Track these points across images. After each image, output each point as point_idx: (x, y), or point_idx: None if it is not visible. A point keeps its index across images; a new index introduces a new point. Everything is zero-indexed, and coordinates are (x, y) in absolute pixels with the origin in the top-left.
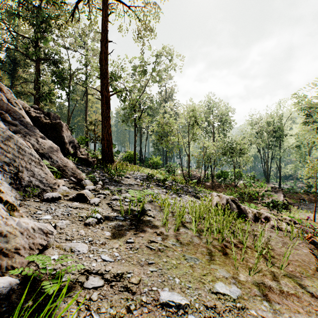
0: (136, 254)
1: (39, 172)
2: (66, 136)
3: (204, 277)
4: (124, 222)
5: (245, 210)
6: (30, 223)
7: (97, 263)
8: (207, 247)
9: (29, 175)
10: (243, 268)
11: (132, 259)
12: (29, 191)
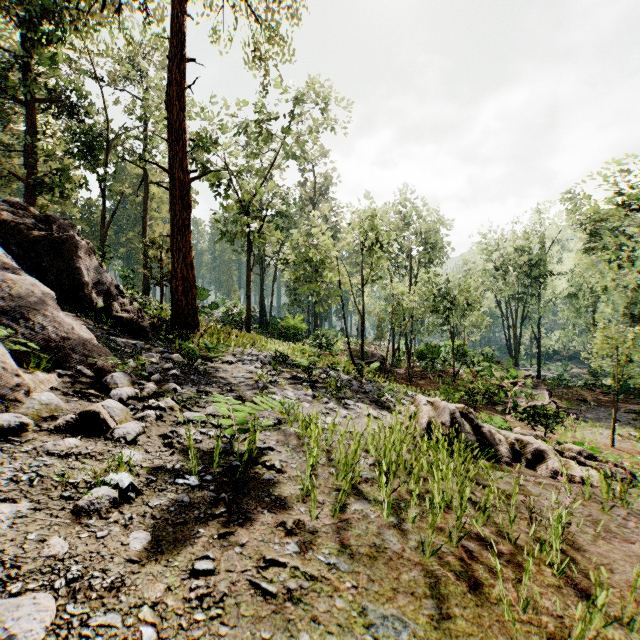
0: (215, 624)
1: None
2: (88, 269)
3: None
4: (197, 495)
5: (492, 438)
6: None
7: None
8: (425, 565)
9: None
10: (533, 639)
11: None
12: None
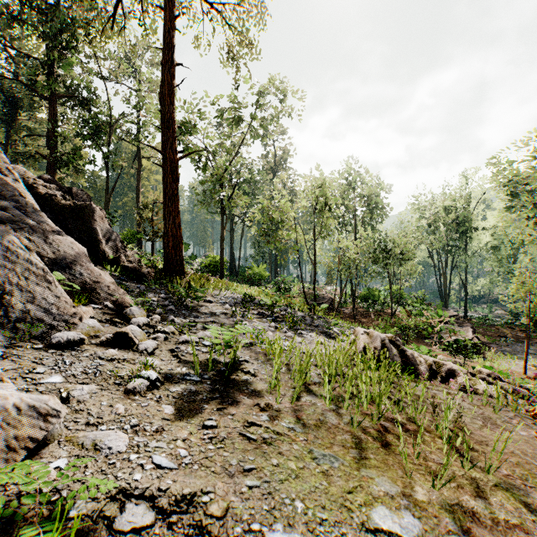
0: (220, 451)
1: (44, 294)
2: (101, 229)
3: (350, 495)
4: (200, 386)
5: (413, 359)
6: (11, 397)
7: (144, 472)
8: (353, 432)
9: (25, 299)
10: (420, 473)
11: (214, 462)
12: (24, 329)
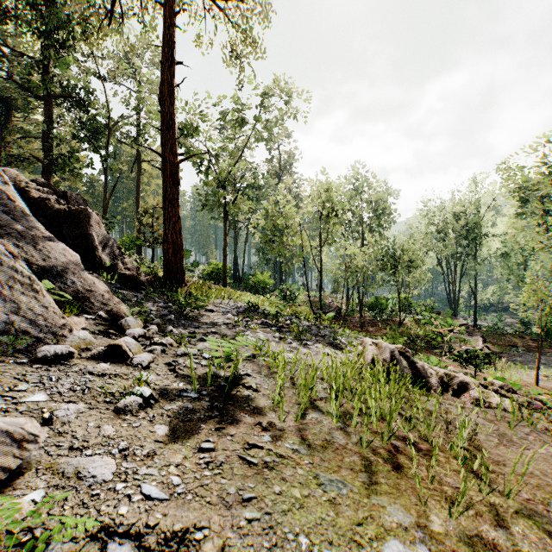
0: (218, 478)
1: (31, 304)
2: (98, 235)
3: (360, 527)
4: (197, 404)
5: (424, 372)
6: None
7: (131, 505)
8: (362, 453)
9: (9, 309)
10: (435, 499)
11: (209, 491)
12: (8, 342)
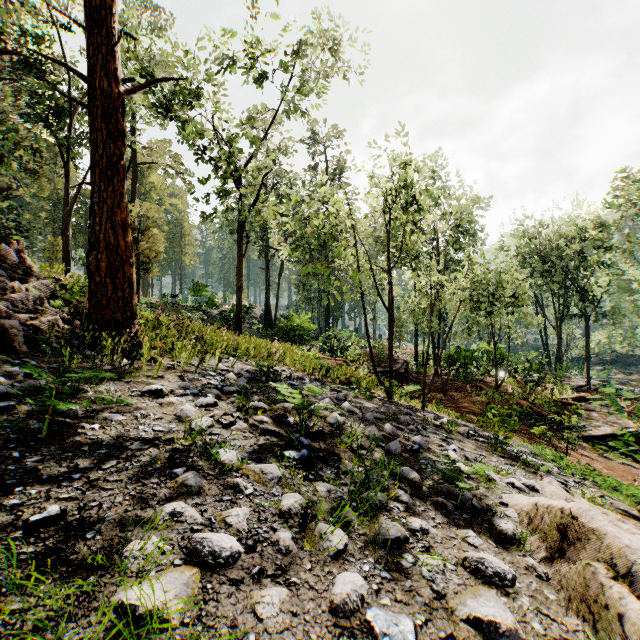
0: None
1: None
2: None
3: None
4: None
5: None
6: None
7: None
8: None
9: None
10: None
11: None
12: None
